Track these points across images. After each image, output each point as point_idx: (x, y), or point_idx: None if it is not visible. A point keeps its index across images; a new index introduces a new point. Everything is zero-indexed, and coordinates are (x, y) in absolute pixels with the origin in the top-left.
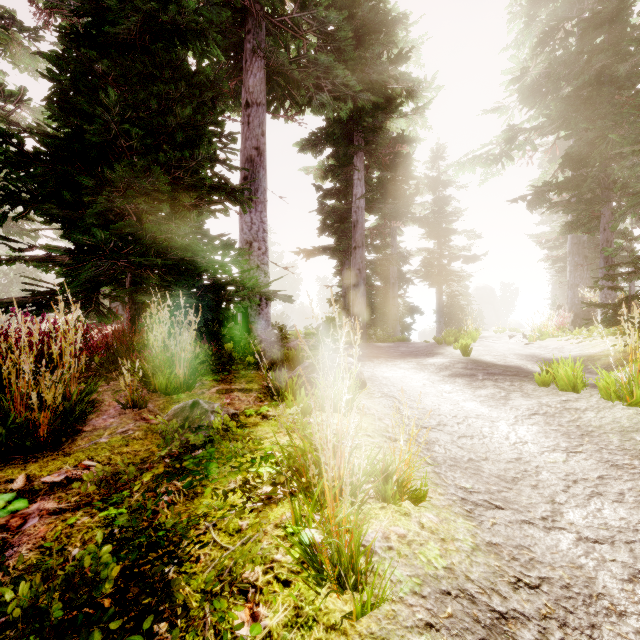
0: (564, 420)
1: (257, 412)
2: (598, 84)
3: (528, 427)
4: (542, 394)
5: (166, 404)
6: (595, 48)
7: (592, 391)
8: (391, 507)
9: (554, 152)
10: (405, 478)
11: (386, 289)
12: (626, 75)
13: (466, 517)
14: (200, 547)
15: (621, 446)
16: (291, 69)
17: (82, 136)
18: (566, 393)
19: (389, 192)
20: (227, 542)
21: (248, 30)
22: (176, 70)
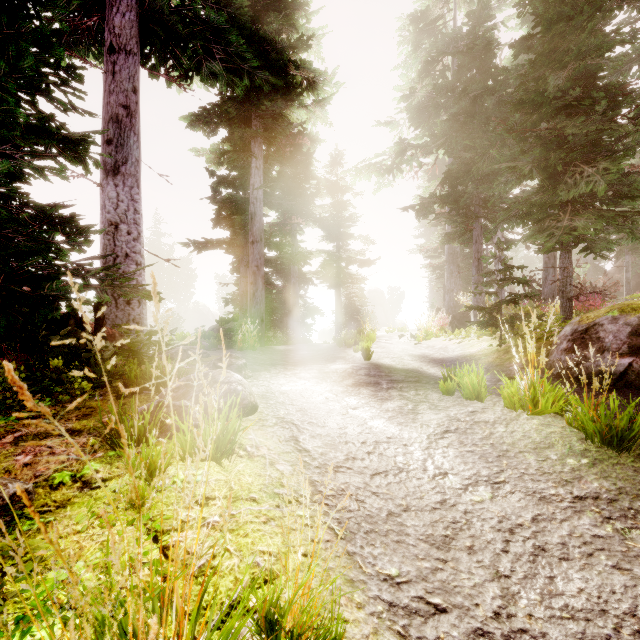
0: (477, 437)
1: (76, 476)
2: (471, 112)
3: (444, 450)
4: (449, 405)
5: None
6: (469, 80)
7: (493, 398)
8: None
9: (432, 173)
10: (305, 626)
11: (287, 289)
12: (492, 108)
13: None
14: None
15: (541, 469)
16: (172, 19)
17: None
18: (471, 402)
19: (290, 189)
20: None
21: None
22: None
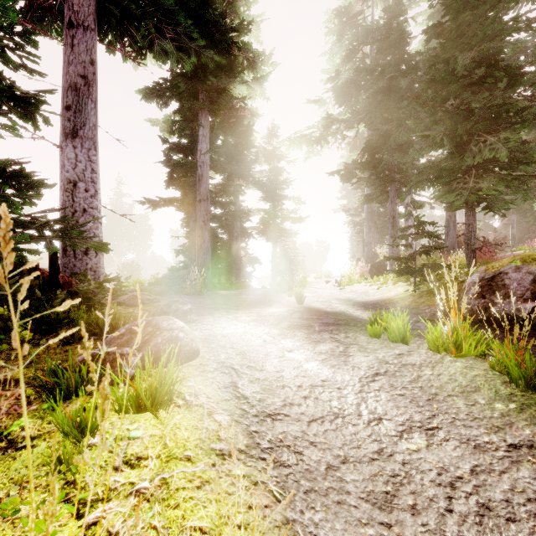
0: (406, 380)
1: (2, 434)
2: (387, 92)
3: (376, 394)
4: (377, 347)
5: None
6: (386, 64)
7: (416, 341)
8: None
9: (353, 145)
10: None
11: (231, 242)
12: (405, 89)
13: None
14: None
15: (471, 414)
16: None
17: None
18: (397, 345)
19: (233, 156)
20: None
21: None
22: None
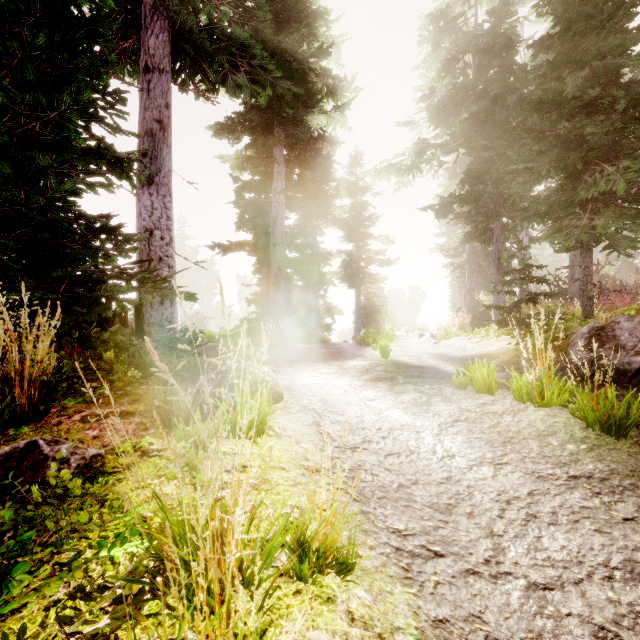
0: (485, 426)
1: (135, 447)
2: (492, 111)
3: (453, 437)
4: (461, 397)
5: None
6: (489, 78)
7: (504, 392)
8: (309, 590)
9: (454, 171)
10: (328, 546)
11: (307, 289)
12: (513, 106)
13: (404, 581)
14: None
15: (541, 453)
16: (201, 37)
17: None
18: (482, 395)
19: (310, 191)
20: None
21: None
22: None
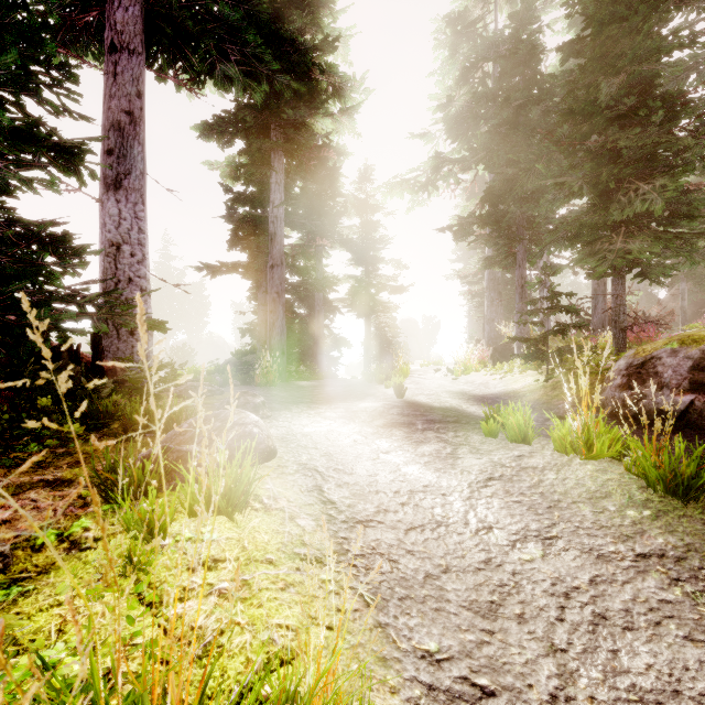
0: (525, 486)
1: (62, 535)
2: (514, 124)
3: (487, 501)
4: (492, 448)
5: None
6: (512, 88)
7: (541, 441)
8: None
9: (471, 191)
10: None
11: (311, 318)
12: (537, 120)
13: None
14: None
15: (597, 522)
16: (182, 15)
17: None
18: (517, 445)
19: (314, 207)
20: None
21: None
22: None
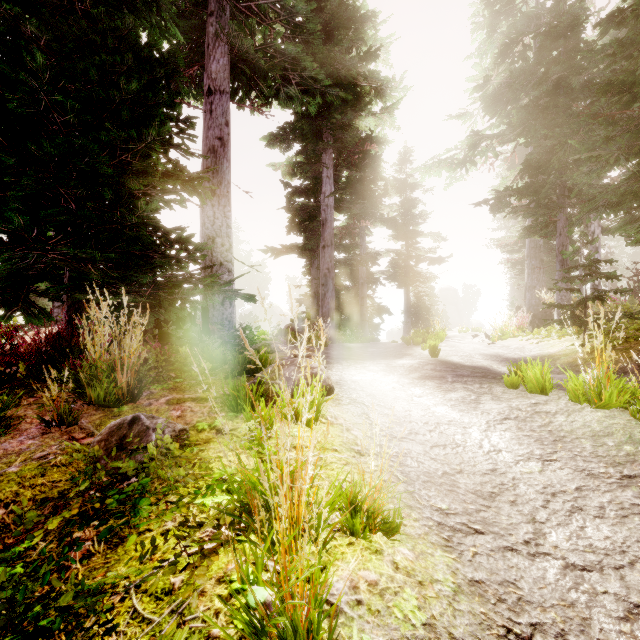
0: (536, 425)
1: (211, 426)
2: (554, 95)
3: (501, 433)
4: (512, 397)
5: (103, 419)
6: (552, 61)
7: (559, 393)
8: (360, 543)
9: (512, 161)
10: (376, 508)
11: (355, 289)
12: (579, 88)
13: (444, 548)
14: (105, 632)
15: (595, 452)
16: (257, 57)
17: (6, 107)
18: (535, 395)
19: (358, 192)
20: (152, 611)
21: (210, 12)
22: (123, 41)
